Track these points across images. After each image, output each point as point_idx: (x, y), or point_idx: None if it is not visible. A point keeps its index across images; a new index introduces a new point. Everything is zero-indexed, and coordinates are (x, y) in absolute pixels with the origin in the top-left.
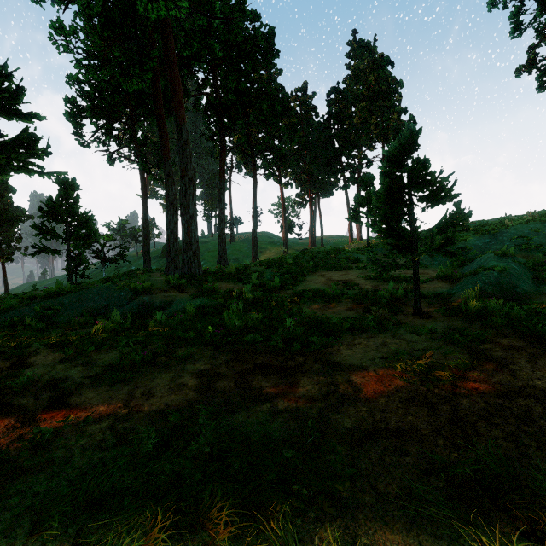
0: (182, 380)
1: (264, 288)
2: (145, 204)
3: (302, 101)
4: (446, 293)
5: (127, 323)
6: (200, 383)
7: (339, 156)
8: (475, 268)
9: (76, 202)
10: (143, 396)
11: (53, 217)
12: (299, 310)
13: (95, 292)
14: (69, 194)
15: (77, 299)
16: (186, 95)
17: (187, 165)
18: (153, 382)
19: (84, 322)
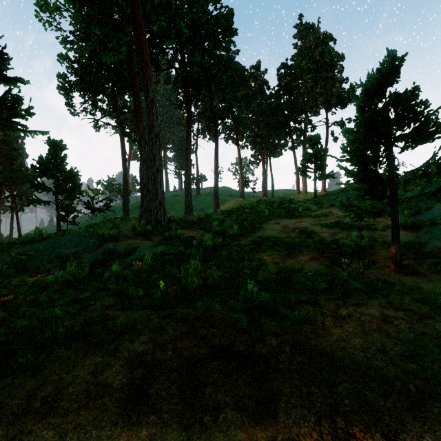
0: (107, 372)
1: (224, 236)
2: (124, 163)
3: (256, 77)
4: (414, 242)
5: (84, 273)
6: (130, 383)
7: (287, 121)
8: (437, 216)
9: (63, 160)
10: (43, 406)
11: (43, 173)
12: (259, 259)
13: (67, 238)
14: (57, 154)
15: (51, 245)
16: (157, 69)
17: (153, 122)
18: (70, 374)
19: (52, 268)
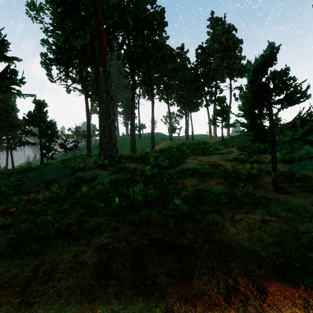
0: (84, 256)
1: (158, 167)
2: (88, 116)
3: (181, 55)
4: (288, 171)
5: (62, 193)
6: (99, 262)
7: (203, 86)
8: (305, 154)
9: (45, 114)
10: (44, 276)
11: (31, 123)
12: (182, 183)
13: (49, 169)
14: (41, 109)
15: (38, 173)
16: (111, 49)
17: (109, 88)
18: (59, 257)
19: (40, 189)
